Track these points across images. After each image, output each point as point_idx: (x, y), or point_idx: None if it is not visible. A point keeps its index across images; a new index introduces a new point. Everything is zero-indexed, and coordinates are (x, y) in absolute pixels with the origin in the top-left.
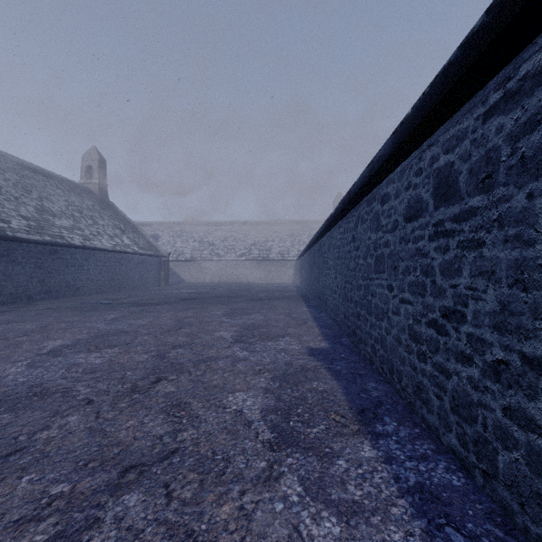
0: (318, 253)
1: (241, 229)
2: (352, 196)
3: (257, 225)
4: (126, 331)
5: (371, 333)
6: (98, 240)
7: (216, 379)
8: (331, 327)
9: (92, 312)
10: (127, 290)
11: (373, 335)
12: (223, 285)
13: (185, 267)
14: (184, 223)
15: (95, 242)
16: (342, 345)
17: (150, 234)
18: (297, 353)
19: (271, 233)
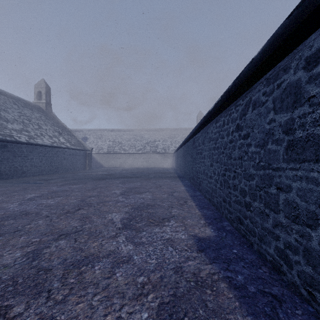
0: (191, 147)
1: (139, 133)
2: (244, 80)
3: (149, 131)
4: (29, 213)
5: (276, 233)
6: (40, 138)
7: (77, 316)
8: (208, 207)
9: (20, 191)
10: (62, 173)
11: (281, 238)
12: (127, 169)
13: (103, 157)
14: (103, 130)
15: (37, 140)
16: (227, 233)
17: (82, 136)
18: (185, 247)
19: (158, 136)
